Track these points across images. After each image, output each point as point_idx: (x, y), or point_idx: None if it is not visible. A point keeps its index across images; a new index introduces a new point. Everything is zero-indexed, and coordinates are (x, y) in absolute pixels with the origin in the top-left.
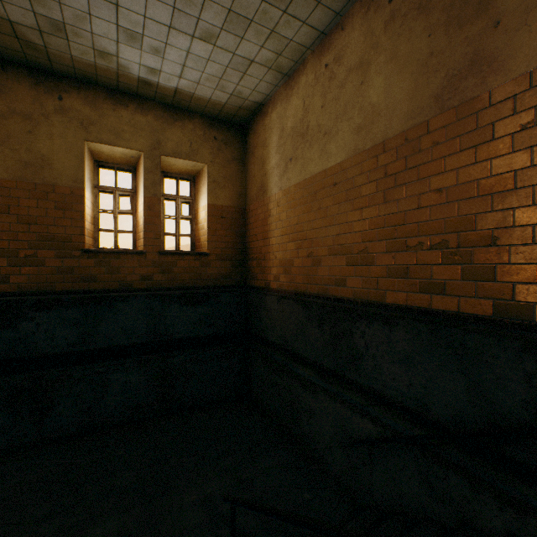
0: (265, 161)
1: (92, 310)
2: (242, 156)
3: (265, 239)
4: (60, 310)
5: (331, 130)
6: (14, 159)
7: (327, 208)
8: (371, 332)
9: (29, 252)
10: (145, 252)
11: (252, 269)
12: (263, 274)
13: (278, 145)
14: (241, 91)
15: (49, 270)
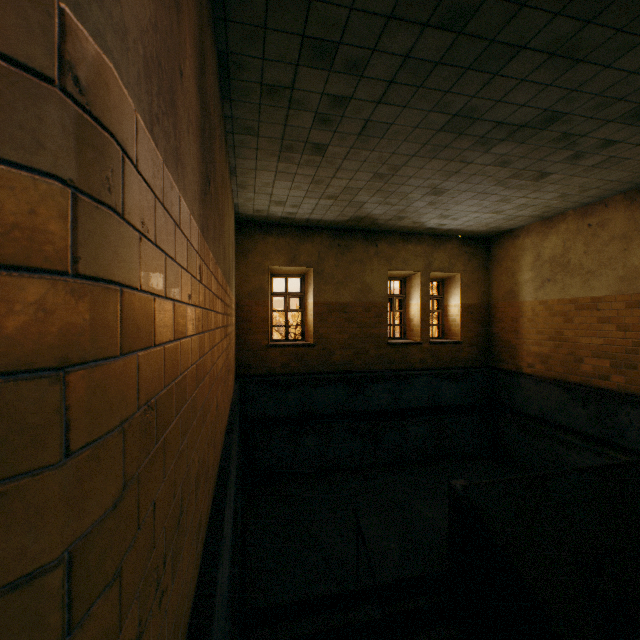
0: (515, 273)
1: (398, 383)
2: (485, 262)
3: (515, 333)
4: (383, 383)
5: (593, 271)
6: (355, 289)
7: (590, 324)
8: (634, 413)
9: (361, 345)
10: (422, 342)
11: (498, 354)
12: (512, 360)
13: (533, 265)
14: (500, 226)
15: (370, 356)
